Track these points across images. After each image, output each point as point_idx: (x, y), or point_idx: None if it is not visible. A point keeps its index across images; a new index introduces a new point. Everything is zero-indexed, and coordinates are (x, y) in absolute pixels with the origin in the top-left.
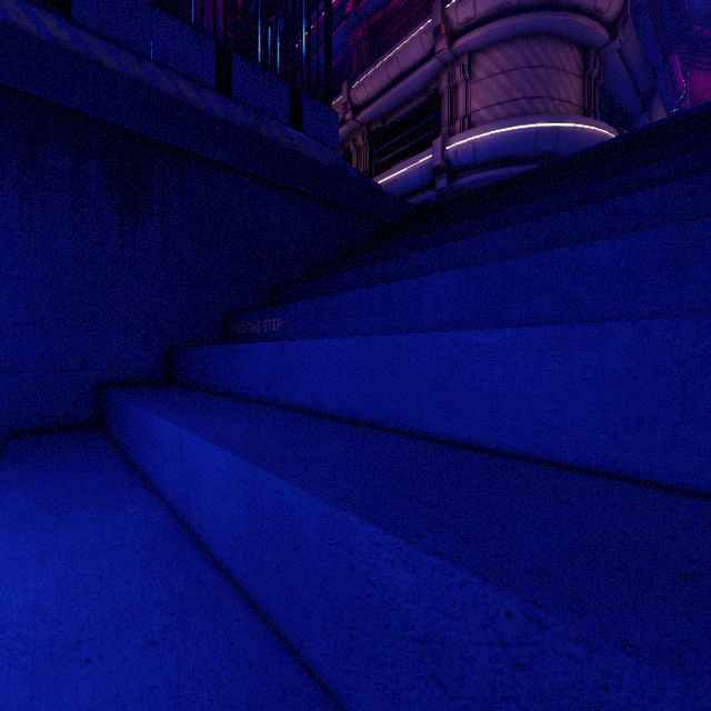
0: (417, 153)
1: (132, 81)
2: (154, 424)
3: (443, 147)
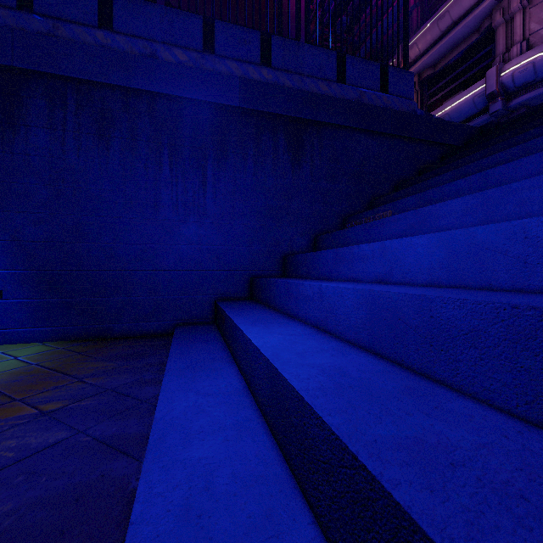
0: (468, 86)
1: (298, 90)
2: (354, 250)
3: (498, 74)
